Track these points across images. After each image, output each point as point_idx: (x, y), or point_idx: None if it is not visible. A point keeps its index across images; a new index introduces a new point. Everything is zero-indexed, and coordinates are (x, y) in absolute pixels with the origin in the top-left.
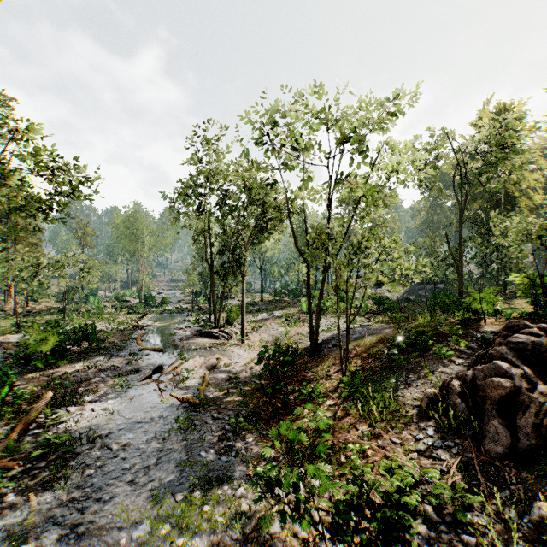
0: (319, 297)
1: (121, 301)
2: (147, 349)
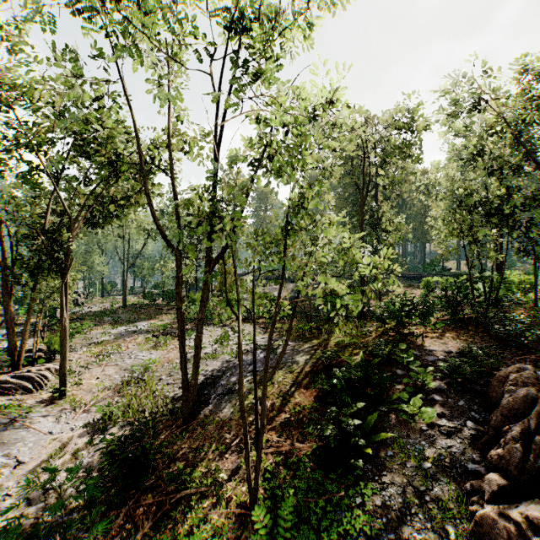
0: (199, 316)
1: None
2: None
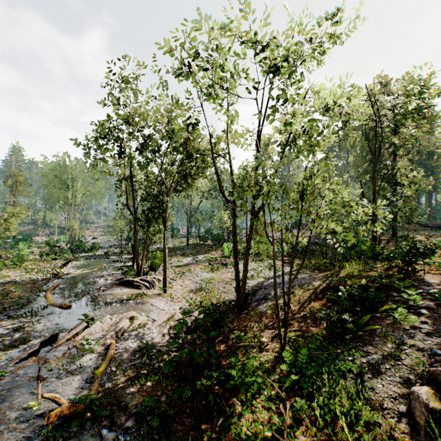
0: (246, 247)
1: (52, 246)
2: (53, 306)
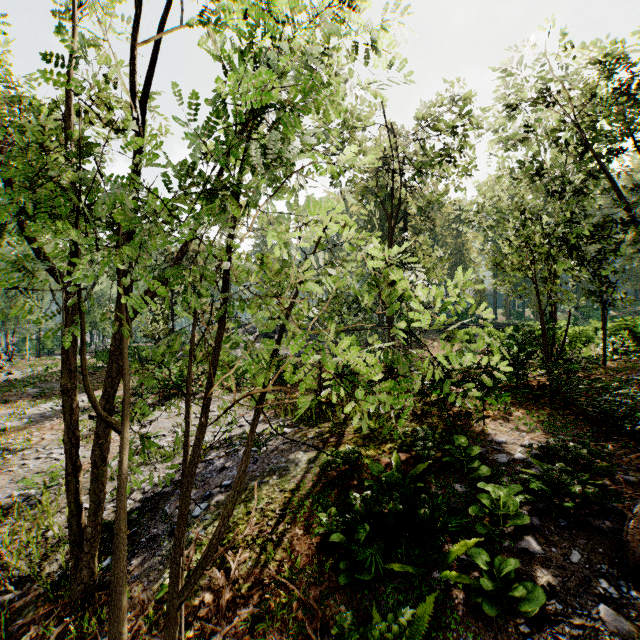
0: (101, 405)
1: None
2: None
